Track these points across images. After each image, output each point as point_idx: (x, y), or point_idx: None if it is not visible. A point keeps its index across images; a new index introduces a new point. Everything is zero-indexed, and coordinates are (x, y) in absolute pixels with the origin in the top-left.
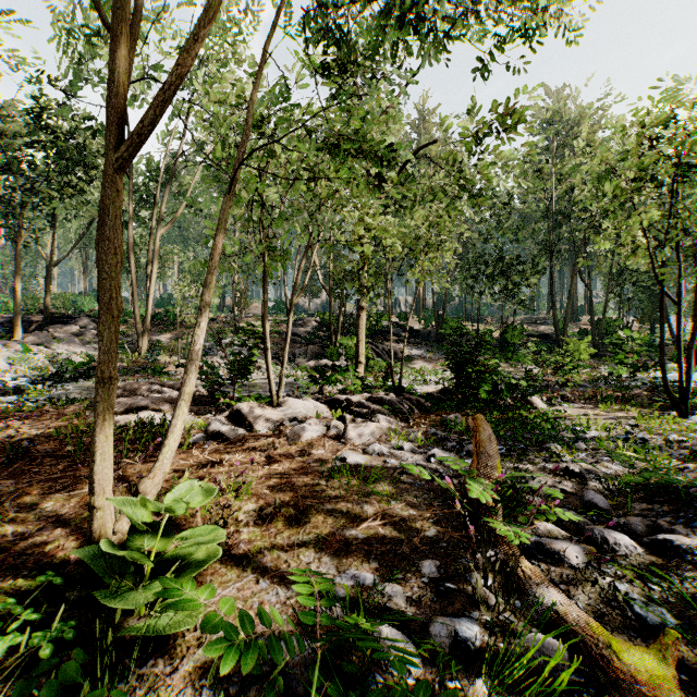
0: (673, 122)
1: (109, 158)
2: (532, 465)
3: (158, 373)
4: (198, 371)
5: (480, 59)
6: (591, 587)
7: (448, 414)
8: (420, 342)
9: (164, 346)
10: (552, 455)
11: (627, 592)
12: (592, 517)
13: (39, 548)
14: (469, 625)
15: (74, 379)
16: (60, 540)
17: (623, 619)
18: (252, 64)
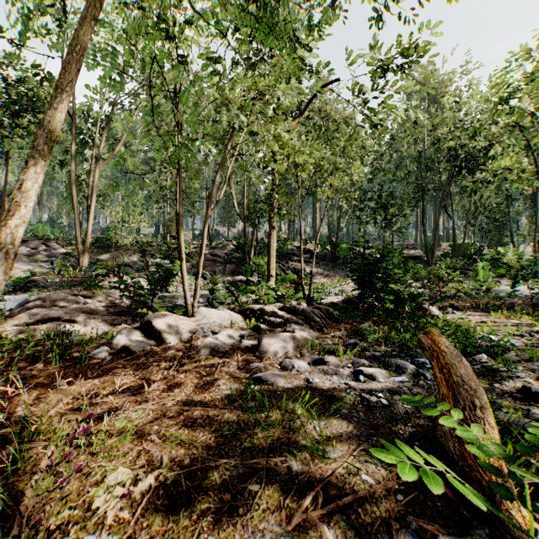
0: None
1: None
2: None
3: (93, 286)
4: (114, 282)
5: (376, 10)
6: None
7: (359, 323)
8: (318, 262)
9: (103, 265)
10: (489, 370)
11: None
12: None
13: None
14: None
15: (13, 292)
16: None
17: None
18: None
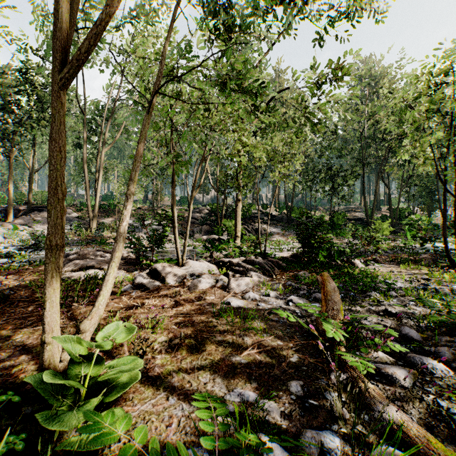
0: (452, 72)
1: (54, 78)
2: (360, 307)
3: (102, 243)
4: (128, 242)
5: (318, 33)
6: (419, 403)
7: (298, 271)
8: (276, 223)
9: (107, 226)
10: (374, 300)
11: (448, 408)
12: (410, 347)
13: (8, 370)
14: (332, 437)
15: None
16: (23, 364)
17: (448, 430)
18: (164, 31)
